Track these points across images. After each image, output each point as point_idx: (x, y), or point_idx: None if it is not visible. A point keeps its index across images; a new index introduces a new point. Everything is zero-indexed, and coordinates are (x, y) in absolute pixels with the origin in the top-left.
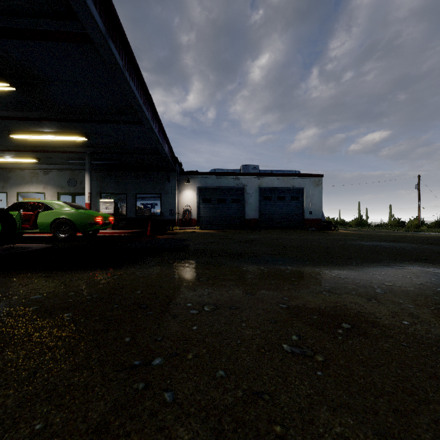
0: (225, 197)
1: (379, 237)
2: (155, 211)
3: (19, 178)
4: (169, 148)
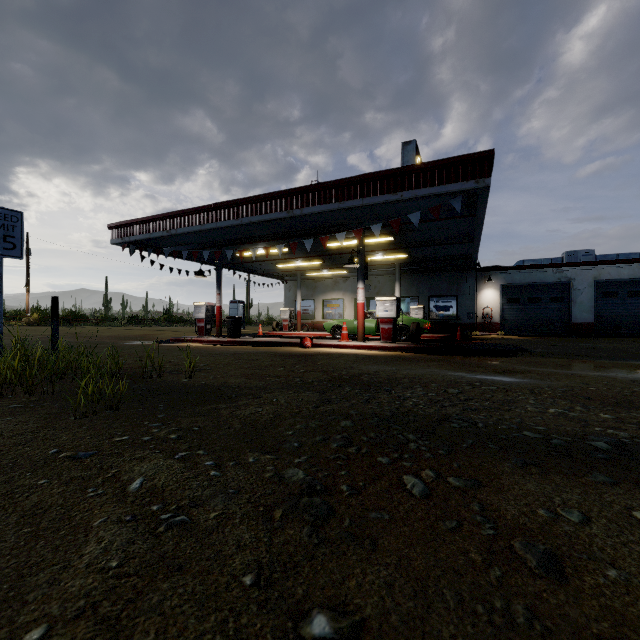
0: (540, 296)
1: None
2: (449, 314)
3: (324, 287)
4: None
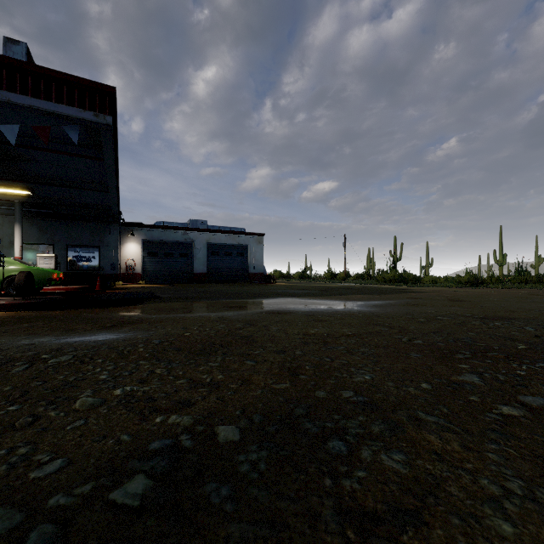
0: (173, 251)
1: (300, 287)
2: (92, 265)
3: None
4: (118, 203)
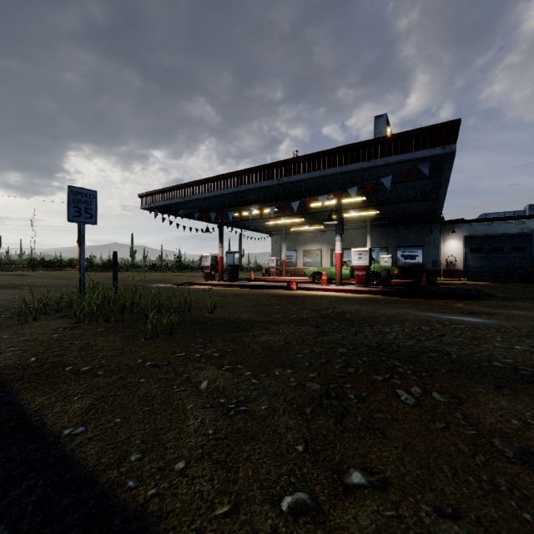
0: (503, 245)
1: None
2: (415, 262)
3: (304, 239)
4: None
